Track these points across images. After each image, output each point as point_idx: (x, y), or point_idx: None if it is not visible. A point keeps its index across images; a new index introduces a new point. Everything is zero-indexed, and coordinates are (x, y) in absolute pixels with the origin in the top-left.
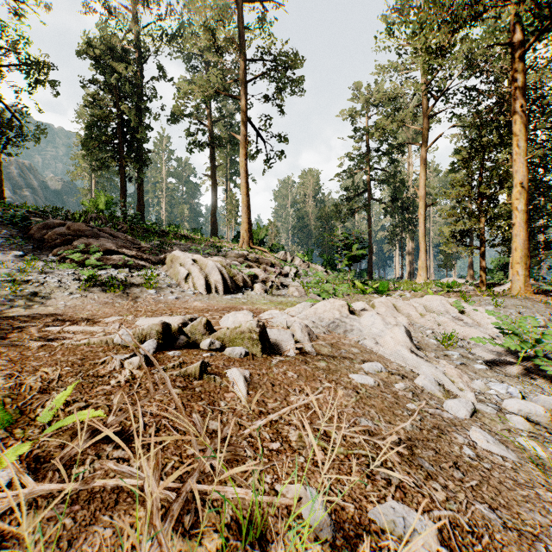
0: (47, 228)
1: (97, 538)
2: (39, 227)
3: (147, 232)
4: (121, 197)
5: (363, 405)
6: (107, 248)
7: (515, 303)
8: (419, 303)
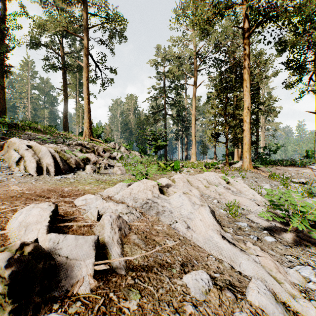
0: None
1: None
2: None
3: (1, 124)
4: None
5: None
6: None
7: (251, 175)
8: (201, 177)
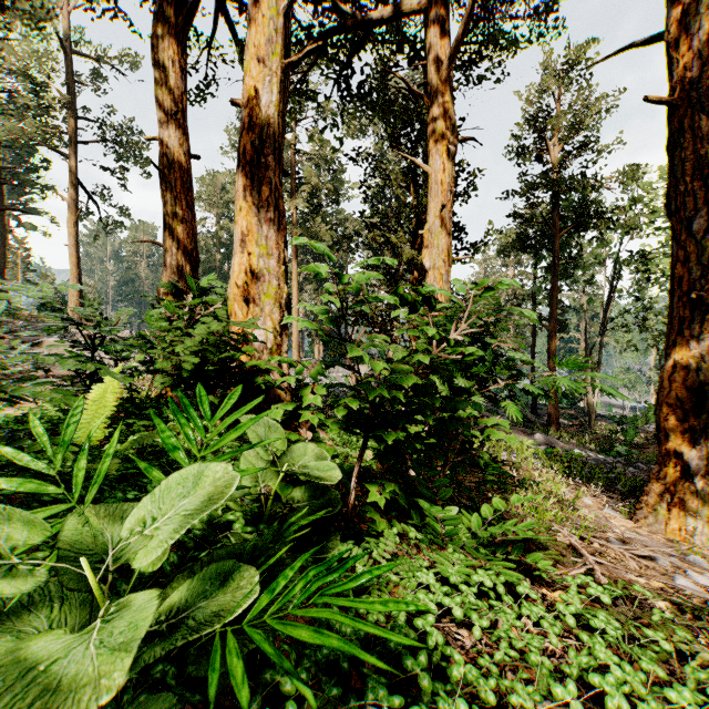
0: None
1: None
2: None
3: None
4: None
5: None
6: None
7: None
8: None
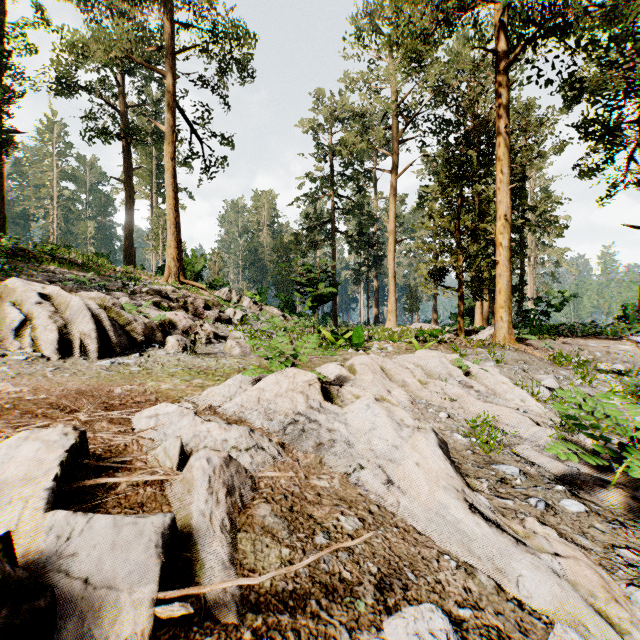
0: None
1: None
2: None
3: None
4: None
5: None
6: None
7: (514, 356)
8: (411, 361)
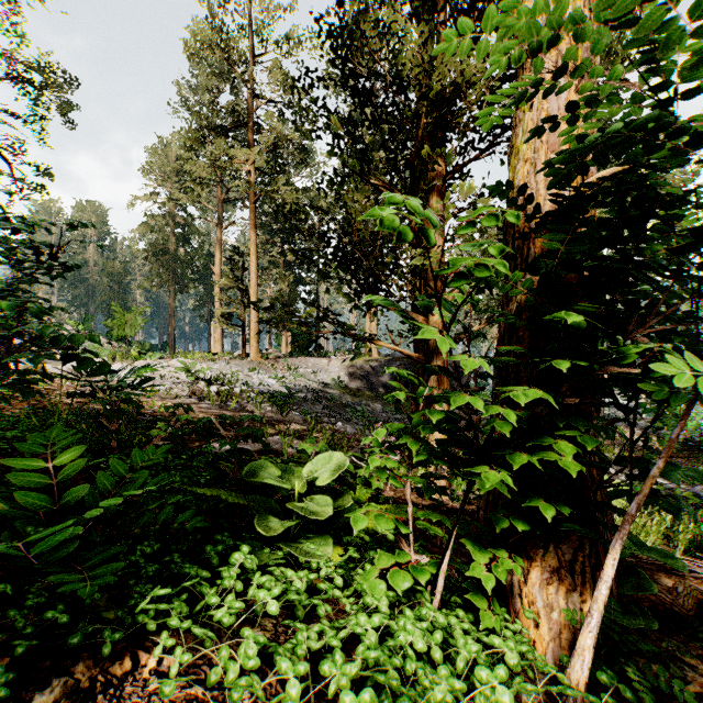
0: None
1: None
2: None
3: None
4: None
5: None
6: None
7: (235, 362)
8: (172, 363)
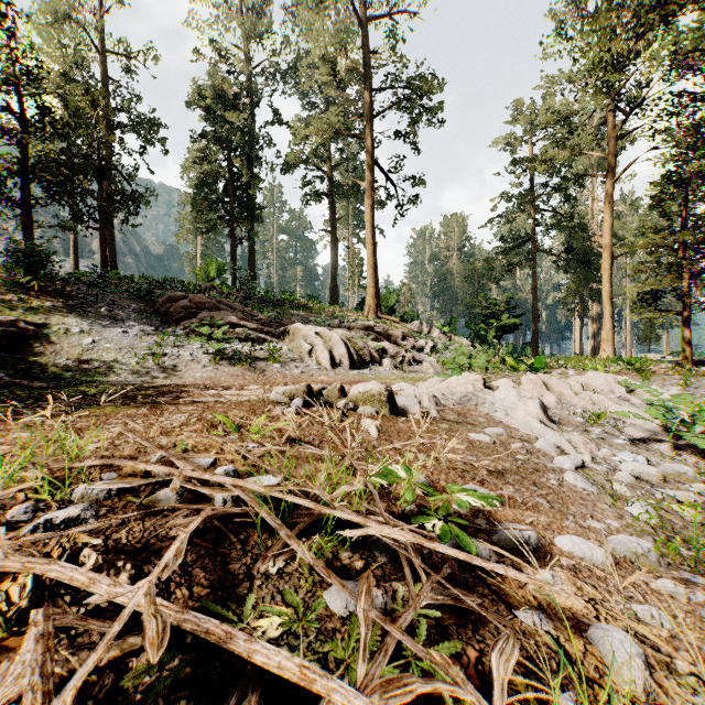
0: (170, 302)
1: (307, 468)
2: (163, 300)
3: (262, 302)
4: (231, 263)
5: (473, 450)
6: (229, 321)
7: None
8: (579, 381)
